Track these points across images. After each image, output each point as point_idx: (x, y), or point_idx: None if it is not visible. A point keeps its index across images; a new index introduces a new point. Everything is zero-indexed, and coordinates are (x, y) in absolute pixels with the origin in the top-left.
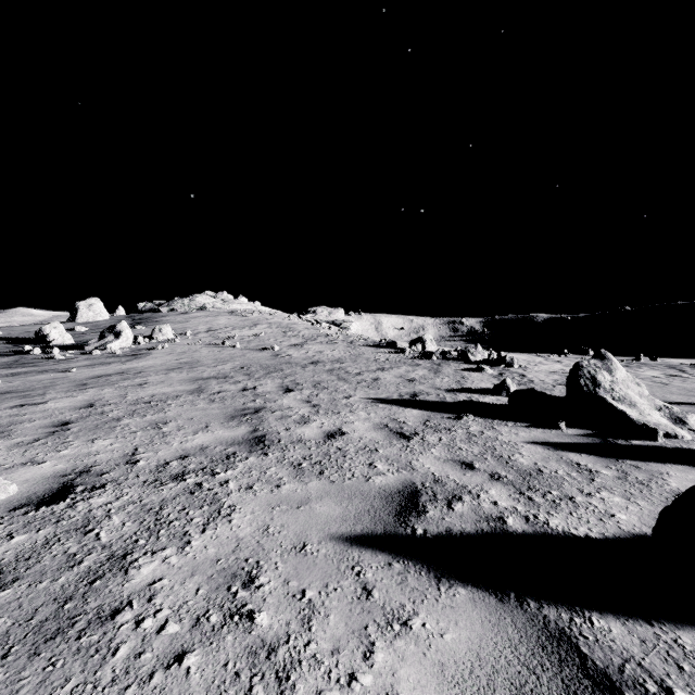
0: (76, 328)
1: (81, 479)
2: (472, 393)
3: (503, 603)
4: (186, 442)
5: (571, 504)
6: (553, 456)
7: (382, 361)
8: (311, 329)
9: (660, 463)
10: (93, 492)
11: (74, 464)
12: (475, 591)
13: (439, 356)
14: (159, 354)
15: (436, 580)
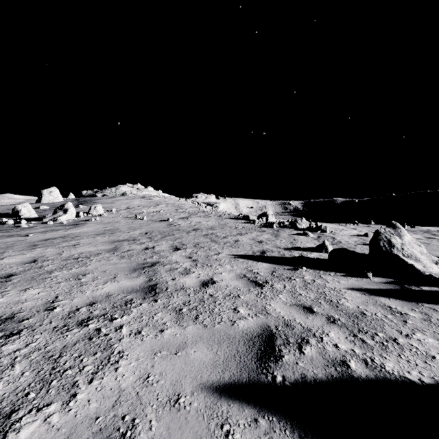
0: (40, 207)
1: (4, 325)
2: (302, 251)
3: None
4: (96, 290)
5: (397, 346)
6: (369, 300)
7: (240, 228)
8: (193, 207)
9: None
10: (9, 339)
11: (3, 311)
12: None
13: (277, 225)
14: (92, 224)
15: None
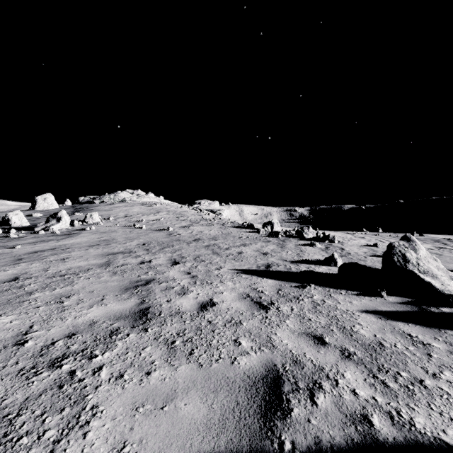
0: (33, 214)
1: None
2: (310, 264)
3: None
4: (79, 317)
5: (425, 391)
6: (386, 327)
7: (244, 238)
8: (196, 215)
9: None
10: None
11: None
12: None
13: (283, 235)
14: (86, 233)
15: None
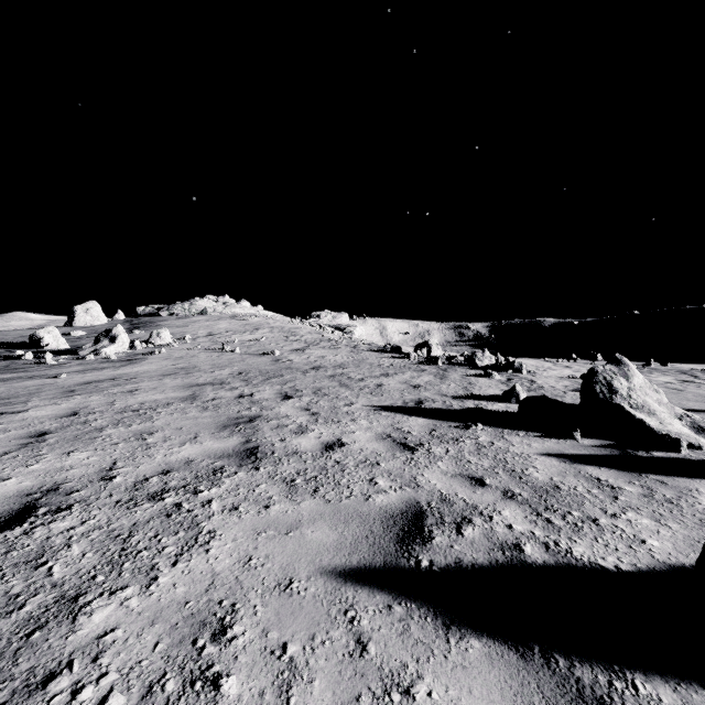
0: (72, 332)
1: (47, 499)
2: (480, 400)
3: (526, 660)
4: (170, 455)
5: (595, 527)
6: (570, 470)
7: (386, 366)
8: (313, 334)
9: (687, 477)
10: (57, 515)
11: (42, 480)
12: (491, 643)
13: (445, 361)
14: (155, 359)
15: (444, 629)
